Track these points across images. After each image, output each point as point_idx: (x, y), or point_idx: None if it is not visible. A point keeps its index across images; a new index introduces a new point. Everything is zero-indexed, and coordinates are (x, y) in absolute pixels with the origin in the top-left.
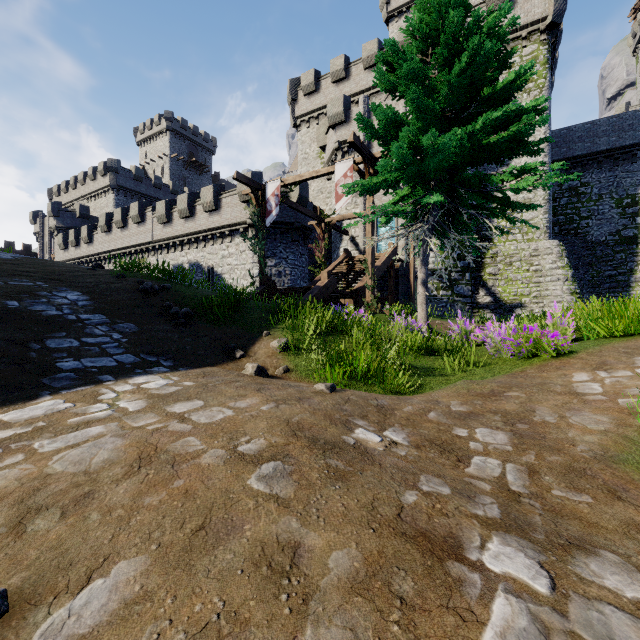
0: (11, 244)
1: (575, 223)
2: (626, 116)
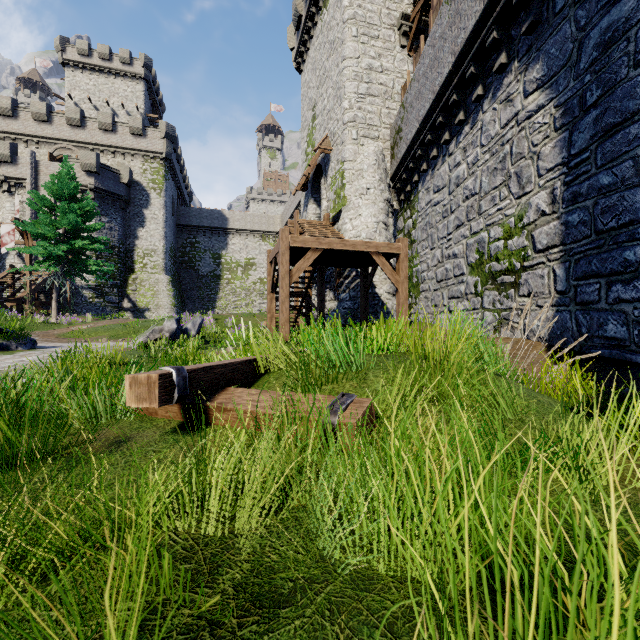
0: None
1: (194, 263)
2: (215, 212)
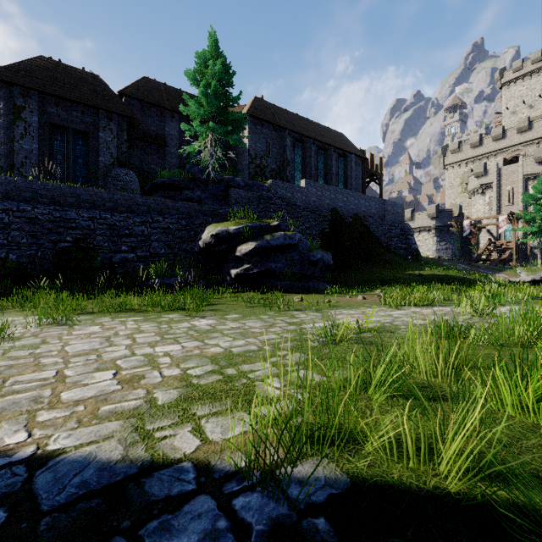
0: None
1: None
2: None
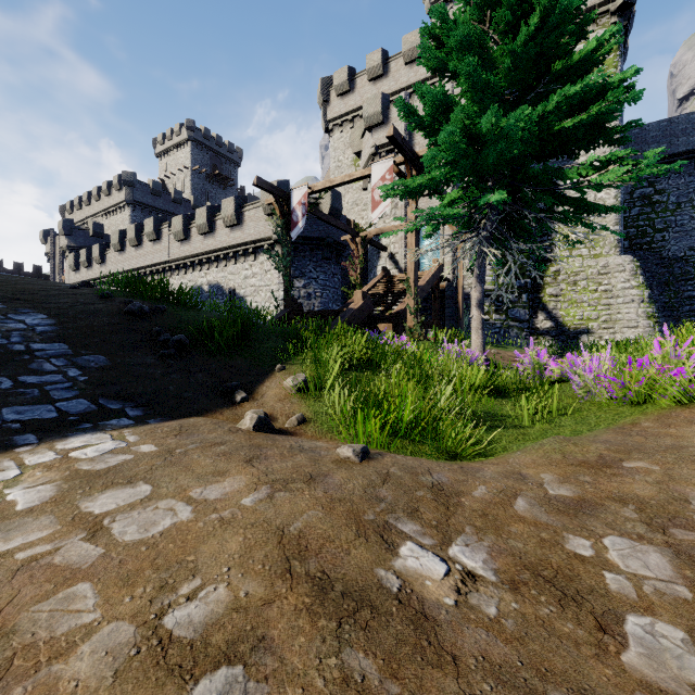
0: (20, 265)
1: (648, 236)
2: None
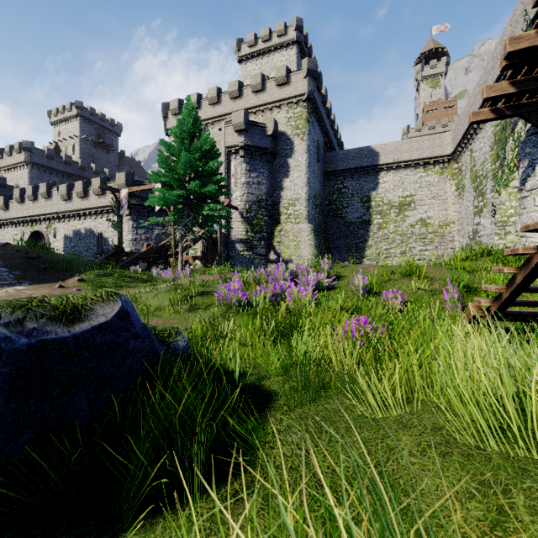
0: None
1: (340, 210)
2: (364, 149)
